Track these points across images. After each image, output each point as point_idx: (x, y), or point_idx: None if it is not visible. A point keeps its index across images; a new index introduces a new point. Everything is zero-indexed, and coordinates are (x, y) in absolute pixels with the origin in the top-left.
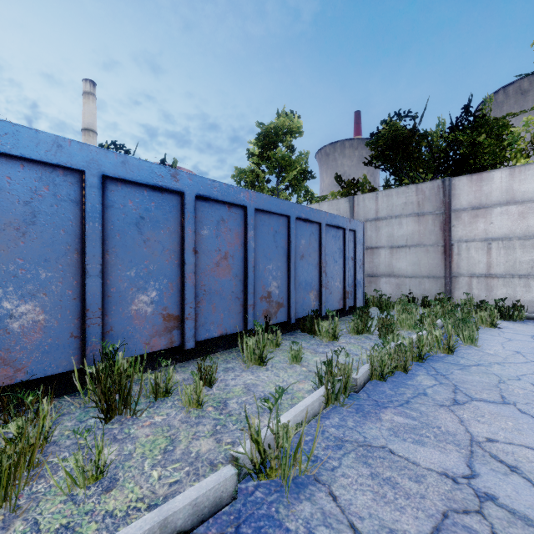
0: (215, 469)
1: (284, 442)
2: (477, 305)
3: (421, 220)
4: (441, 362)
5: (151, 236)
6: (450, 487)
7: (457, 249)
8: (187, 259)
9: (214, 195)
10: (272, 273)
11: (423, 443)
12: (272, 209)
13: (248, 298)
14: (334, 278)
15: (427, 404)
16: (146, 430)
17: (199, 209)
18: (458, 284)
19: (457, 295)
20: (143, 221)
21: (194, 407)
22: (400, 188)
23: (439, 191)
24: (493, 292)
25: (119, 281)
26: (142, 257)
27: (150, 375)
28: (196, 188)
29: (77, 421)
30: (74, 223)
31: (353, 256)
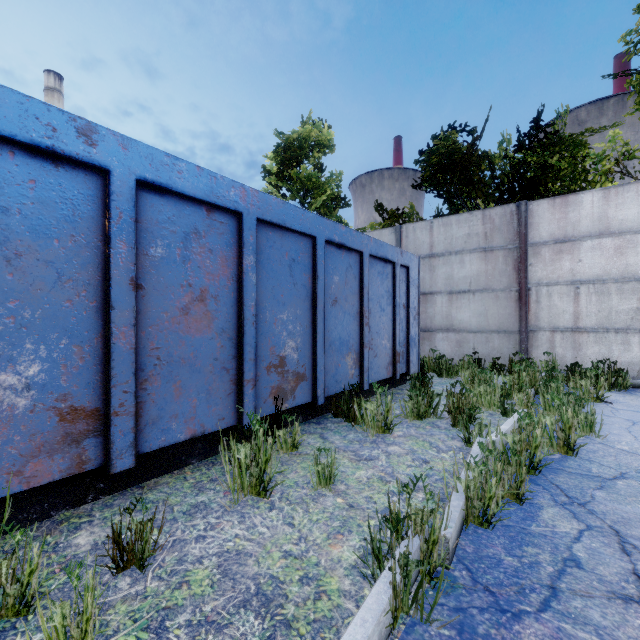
0: None
1: None
2: (568, 370)
3: (489, 257)
4: (564, 473)
5: (27, 249)
6: None
7: (536, 295)
8: (116, 300)
9: (178, 185)
10: (287, 326)
11: None
12: (287, 223)
13: (244, 368)
14: (380, 333)
15: (596, 597)
16: None
17: (147, 208)
18: (537, 341)
19: (536, 356)
20: (3, 216)
21: None
22: (462, 214)
23: (512, 219)
24: (582, 351)
25: None
26: (1, 292)
27: None
28: (138, 167)
29: None
30: None
31: (405, 303)
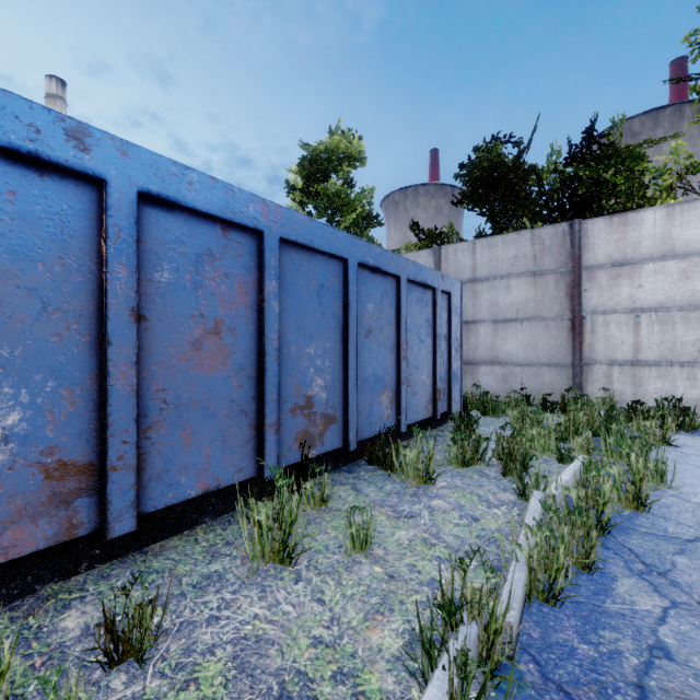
0: None
1: None
2: (628, 408)
3: (539, 282)
4: (637, 533)
5: (4, 274)
6: None
7: (591, 325)
8: (114, 334)
9: (188, 198)
10: (314, 361)
11: None
12: (314, 244)
13: (265, 411)
14: (419, 368)
15: (695, 699)
16: None
17: (151, 225)
18: (592, 376)
19: (591, 392)
20: None
21: None
22: (509, 234)
23: (565, 239)
24: (643, 387)
25: None
26: None
27: None
28: (140, 177)
29: None
30: None
31: (446, 333)
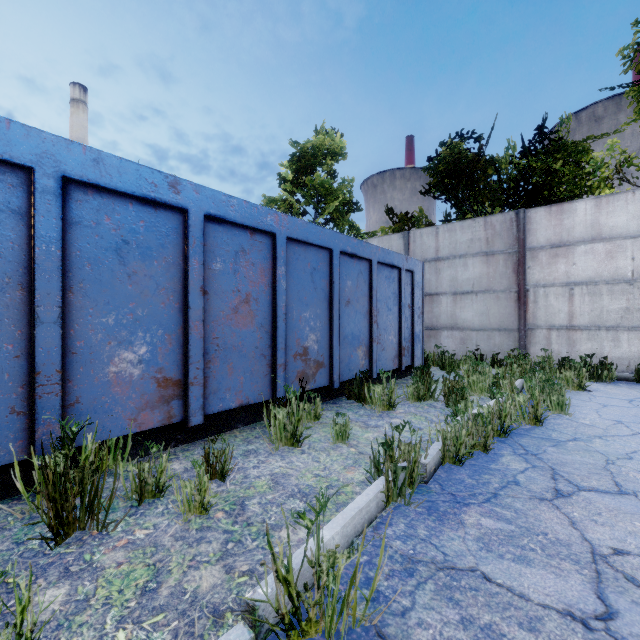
0: (221, 622)
1: (329, 581)
2: (559, 363)
3: (491, 261)
4: (529, 437)
5: (139, 268)
6: (583, 638)
7: (533, 296)
8: (192, 302)
9: (231, 216)
10: (309, 323)
11: (528, 561)
12: (309, 239)
13: (277, 355)
14: (387, 330)
15: (522, 497)
16: (118, 554)
17: (210, 234)
18: (534, 339)
19: (533, 352)
20: (126, 247)
21: (197, 513)
22: (466, 221)
23: (512, 225)
24: (576, 347)
25: (90, 331)
26: (125, 297)
27: (133, 467)
28: (205, 205)
29: (11, 543)
30: (17, 244)
31: (410, 303)
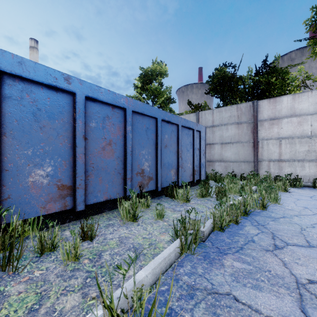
0: None
1: (137, 308)
2: (274, 178)
3: (240, 127)
4: (259, 216)
5: (47, 124)
6: None
7: (261, 144)
8: (78, 143)
9: (101, 98)
10: (145, 156)
11: (260, 288)
12: (144, 112)
13: (127, 173)
14: (187, 161)
15: (256, 249)
16: (21, 286)
17: (89, 107)
18: (262, 166)
19: (261, 173)
20: (39, 112)
21: (73, 260)
22: (227, 107)
23: (250, 109)
24: (282, 170)
25: (17, 158)
26: (38, 140)
27: (38, 234)
28: (86, 91)
29: None
30: None
31: (199, 147)
